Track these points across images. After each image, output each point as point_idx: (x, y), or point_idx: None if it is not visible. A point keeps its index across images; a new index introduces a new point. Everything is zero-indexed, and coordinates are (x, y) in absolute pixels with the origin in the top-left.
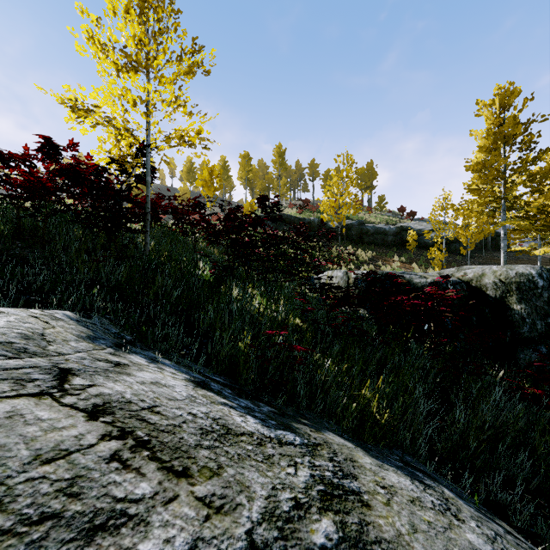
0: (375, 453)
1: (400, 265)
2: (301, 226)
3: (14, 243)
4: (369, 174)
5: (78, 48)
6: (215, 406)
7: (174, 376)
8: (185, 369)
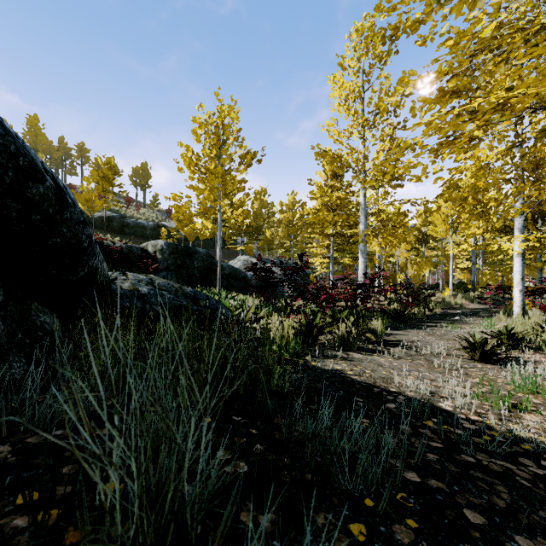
0: None
1: None
2: None
3: None
4: (144, 173)
5: None
6: None
7: None
8: None
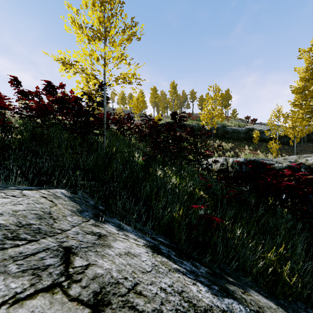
0: (292, 312)
1: (250, 152)
2: (190, 129)
3: (31, 143)
4: (227, 97)
5: (66, 28)
6: (173, 275)
7: (136, 243)
8: (140, 234)
